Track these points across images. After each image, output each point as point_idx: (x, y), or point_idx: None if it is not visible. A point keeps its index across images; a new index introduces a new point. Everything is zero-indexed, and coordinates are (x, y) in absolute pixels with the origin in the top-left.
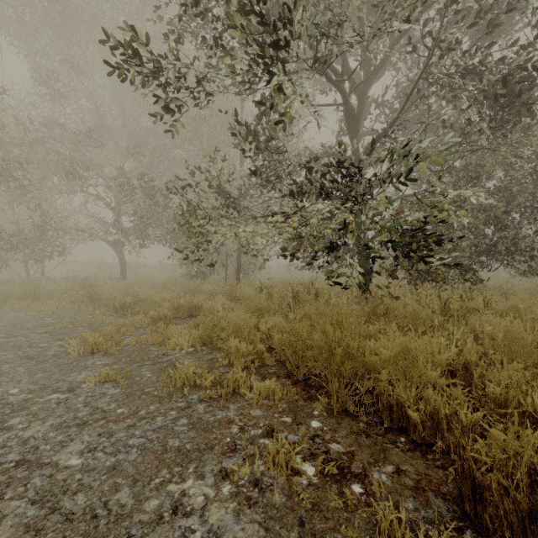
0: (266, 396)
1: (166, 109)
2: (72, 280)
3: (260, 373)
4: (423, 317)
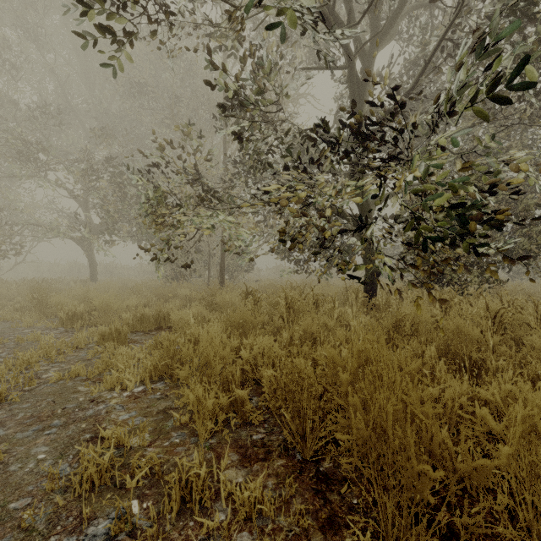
0: (245, 519)
1: (99, 29)
2: (26, 283)
3: (238, 445)
4: (474, 338)
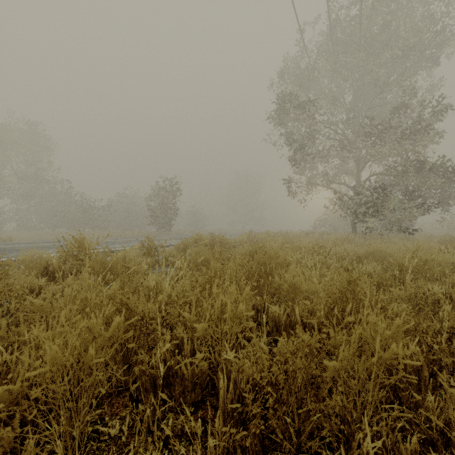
0: None
1: None
2: None
3: None
4: None
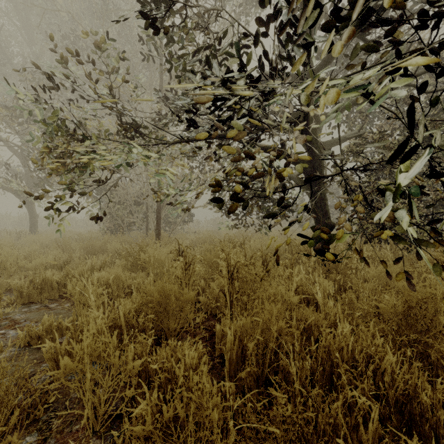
0: None
1: None
2: None
3: None
4: None
